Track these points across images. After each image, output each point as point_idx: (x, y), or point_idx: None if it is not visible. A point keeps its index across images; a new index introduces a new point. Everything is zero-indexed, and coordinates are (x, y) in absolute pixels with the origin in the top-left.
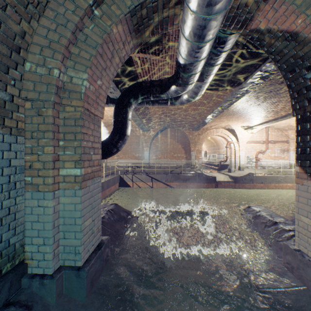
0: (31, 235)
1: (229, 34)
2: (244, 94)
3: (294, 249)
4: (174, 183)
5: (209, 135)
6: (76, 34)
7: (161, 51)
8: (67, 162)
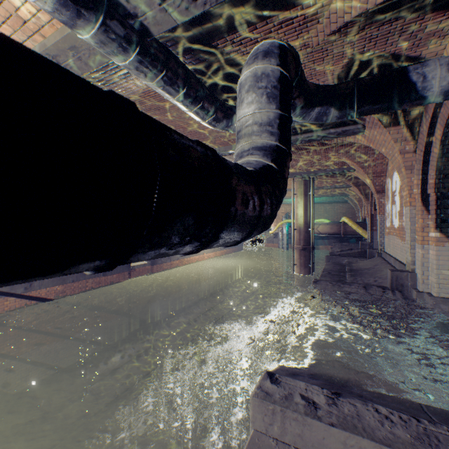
0: None
1: None
2: None
3: (441, 297)
4: (50, 289)
5: None
6: None
7: (342, 32)
8: None
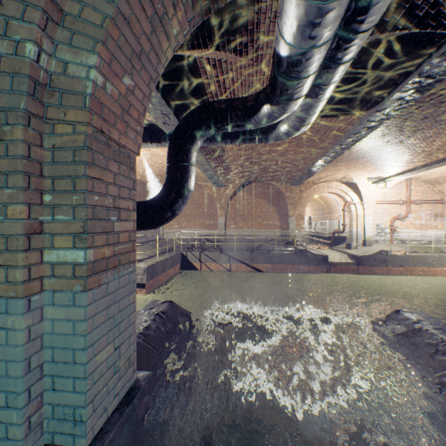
0: None
1: None
2: (383, 120)
3: None
4: (263, 265)
5: (317, 192)
6: None
7: (244, 46)
8: (59, 236)
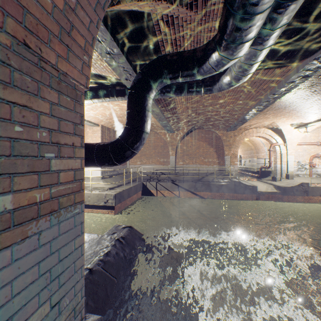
0: None
1: None
2: (318, 68)
3: None
4: (204, 193)
5: (247, 136)
6: None
7: None
8: None
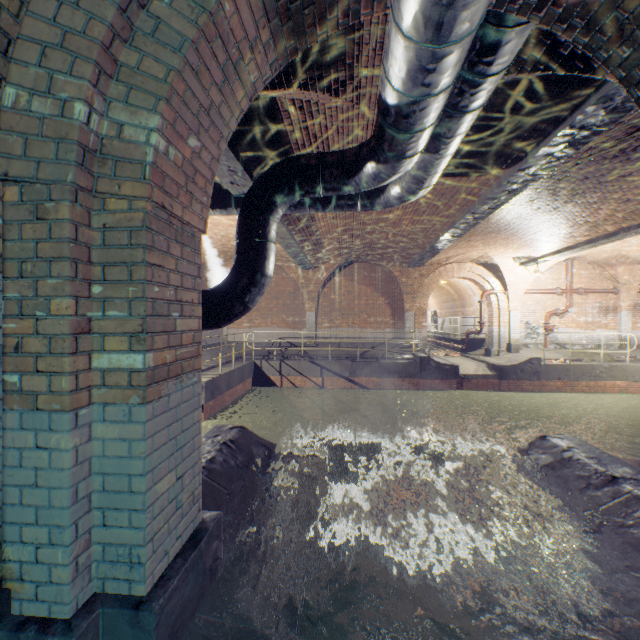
0: (20, 521)
1: (508, 27)
2: (528, 182)
3: None
4: (368, 379)
5: (444, 277)
6: (131, 15)
7: (342, 85)
8: (112, 337)
